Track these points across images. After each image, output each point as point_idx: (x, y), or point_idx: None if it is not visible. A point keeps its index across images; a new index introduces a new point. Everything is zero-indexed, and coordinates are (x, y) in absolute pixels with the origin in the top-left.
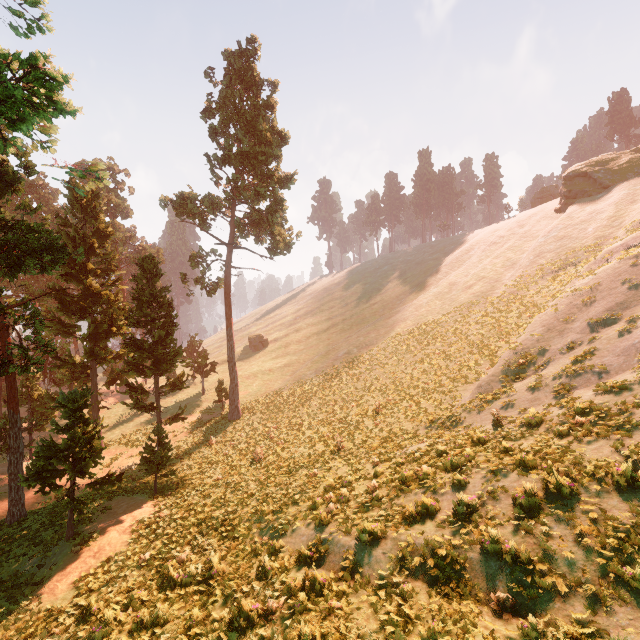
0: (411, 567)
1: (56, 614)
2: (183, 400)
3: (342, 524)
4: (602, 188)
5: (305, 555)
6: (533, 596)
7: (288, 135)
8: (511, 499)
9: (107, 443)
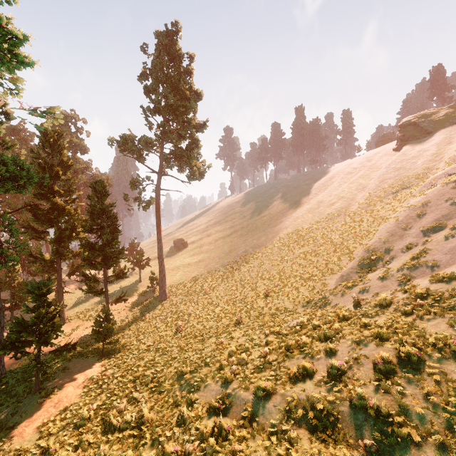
0: (296, 417)
1: (23, 453)
2: (125, 286)
3: (242, 382)
4: (427, 133)
5: (214, 406)
6: (393, 443)
7: (202, 93)
8: (371, 364)
9: (69, 318)
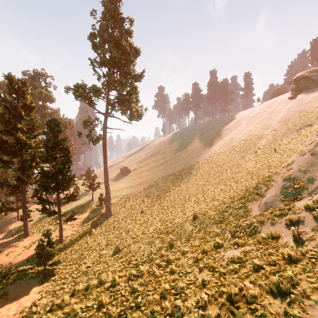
0: None
1: None
2: (81, 204)
3: None
4: (317, 84)
5: None
6: None
7: (140, 50)
8: None
9: (32, 231)
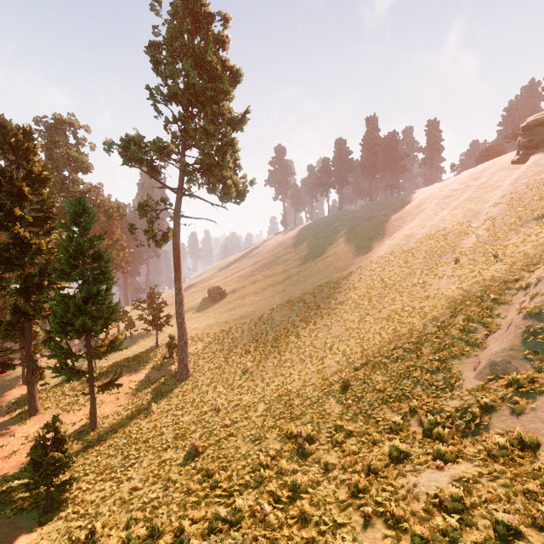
0: None
1: None
2: (137, 353)
3: None
4: None
5: None
6: None
7: (241, 72)
8: None
9: (45, 405)
